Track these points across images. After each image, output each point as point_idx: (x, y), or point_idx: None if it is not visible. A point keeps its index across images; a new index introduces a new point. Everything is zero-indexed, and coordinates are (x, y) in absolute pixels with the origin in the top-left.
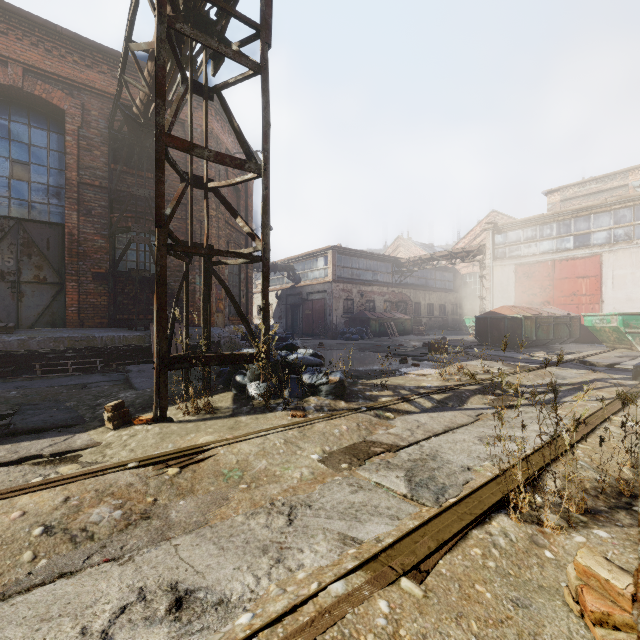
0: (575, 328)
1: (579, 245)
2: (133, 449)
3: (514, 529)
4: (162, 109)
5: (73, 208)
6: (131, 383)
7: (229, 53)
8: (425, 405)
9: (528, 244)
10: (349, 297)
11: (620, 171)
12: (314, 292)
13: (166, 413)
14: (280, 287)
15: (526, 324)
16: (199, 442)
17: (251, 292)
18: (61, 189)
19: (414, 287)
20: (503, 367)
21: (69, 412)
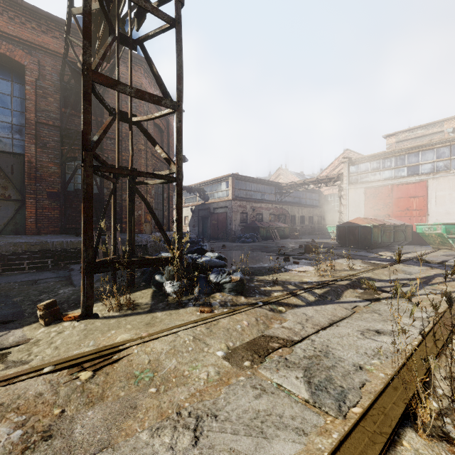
0: (409, 234)
1: (411, 174)
2: (57, 346)
3: (427, 451)
4: (88, 49)
5: (31, 142)
6: (71, 280)
7: (148, 7)
8: (309, 299)
9: (374, 173)
10: (244, 211)
11: (438, 121)
12: (219, 207)
13: (92, 310)
14: (194, 204)
15: (374, 231)
16: (116, 340)
17: (172, 207)
18: (22, 127)
19: (291, 204)
20: (363, 264)
21: (13, 307)
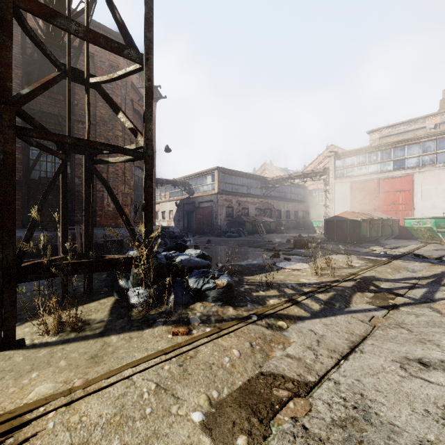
0: (395, 228)
1: (397, 168)
2: None
3: None
4: None
5: None
6: (18, 284)
7: None
8: (313, 307)
9: (360, 167)
10: (230, 205)
11: (420, 117)
12: (204, 201)
13: (13, 337)
14: (179, 198)
15: (363, 225)
16: (27, 399)
17: (154, 200)
18: None
19: (276, 198)
20: (360, 261)
21: None
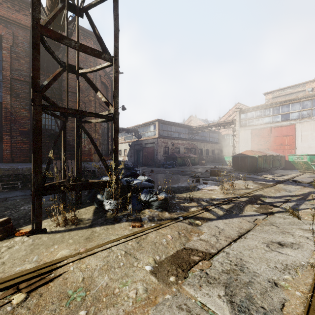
0: (282, 162)
1: (284, 119)
2: (4, 262)
3: None
4: (37, 7)
5: (7, 93)
6: None
7: None
8: (219, 213)
9: (258, 119)
10: (166, 146)
11: (301, 83)
12: (148, 143)
13: (41, 226)
14: (131, 140)
15: (259, 160)
16: (56, 257)
17: None
18: (1, 82)
19: (199, 141)
20: (254, 184)
21: None
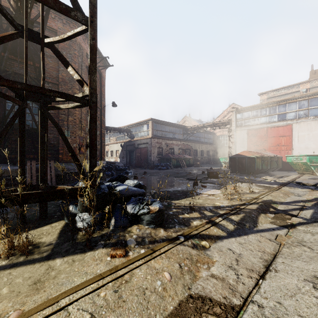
0: (279, 163)
1: (280, 119)
2: None
3: None
4: None
5: None
6: None
7: None
8: (229, 227)
9: (254, 119)
10: (160, 146)
11: (296, 84)
12: (141, 143)
13: None
14: (123, 141)
15: (257, 161)
16: None
17: (104, 142)
18: None
19: (194, 141)
20: (258, 187)
21: None
